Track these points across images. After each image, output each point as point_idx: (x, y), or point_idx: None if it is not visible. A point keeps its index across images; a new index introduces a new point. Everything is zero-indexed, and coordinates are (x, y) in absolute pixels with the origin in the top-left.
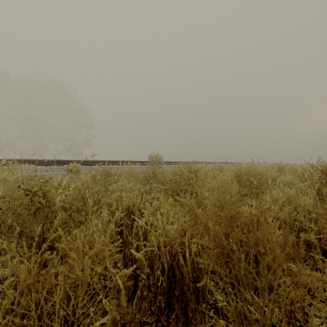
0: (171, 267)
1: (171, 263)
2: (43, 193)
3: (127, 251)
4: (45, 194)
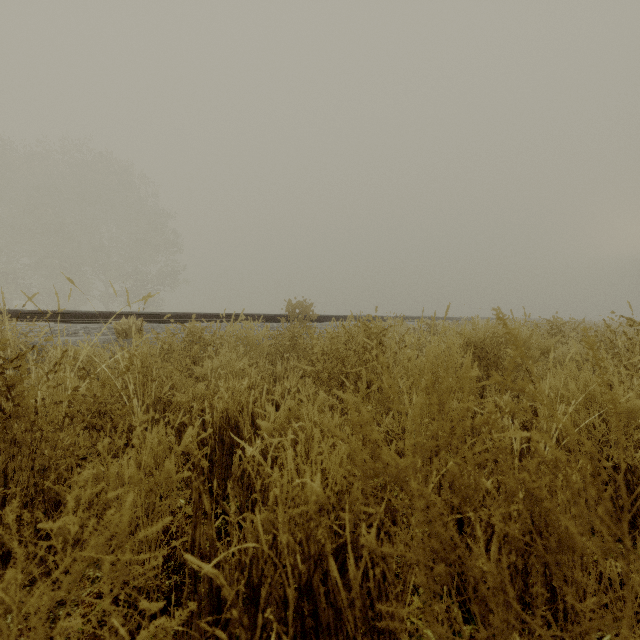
0: (309, 588)
1: (307, 577)
2: (6, 384)
3: (200, 535)
4: (10, 387)
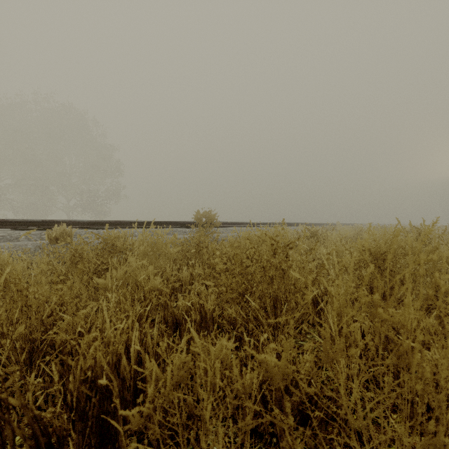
0: None
1: None
2: None
3: None
4: None
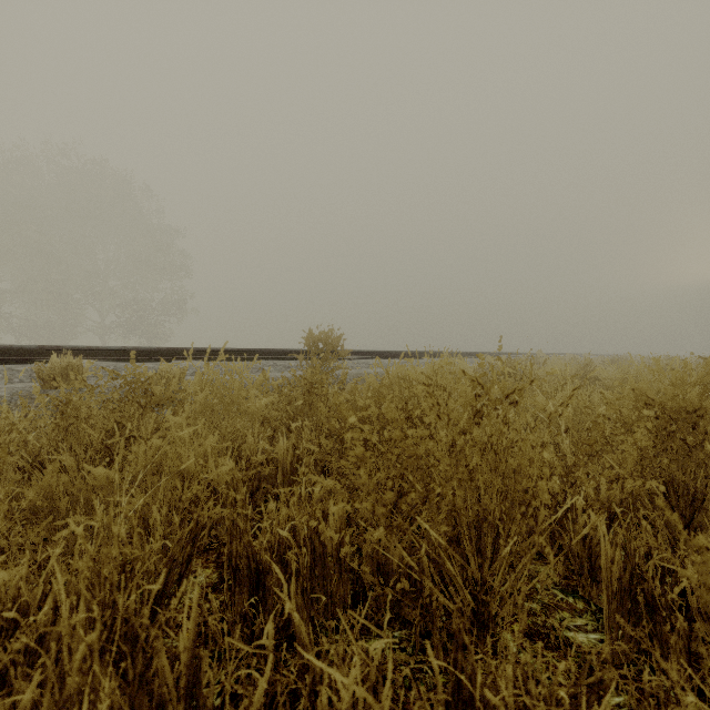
0: None
1: None
2: None
3: None
4: None
